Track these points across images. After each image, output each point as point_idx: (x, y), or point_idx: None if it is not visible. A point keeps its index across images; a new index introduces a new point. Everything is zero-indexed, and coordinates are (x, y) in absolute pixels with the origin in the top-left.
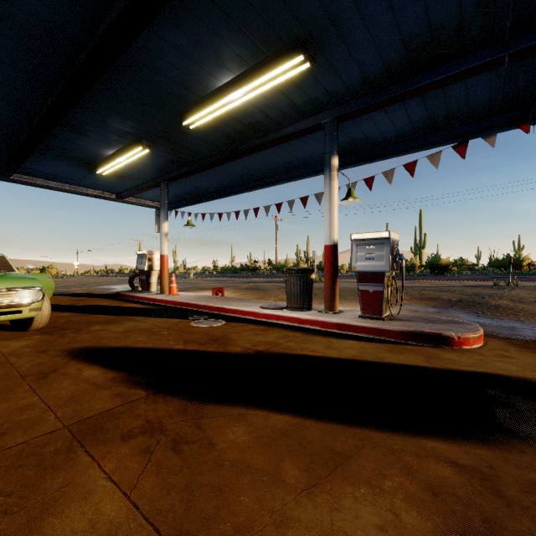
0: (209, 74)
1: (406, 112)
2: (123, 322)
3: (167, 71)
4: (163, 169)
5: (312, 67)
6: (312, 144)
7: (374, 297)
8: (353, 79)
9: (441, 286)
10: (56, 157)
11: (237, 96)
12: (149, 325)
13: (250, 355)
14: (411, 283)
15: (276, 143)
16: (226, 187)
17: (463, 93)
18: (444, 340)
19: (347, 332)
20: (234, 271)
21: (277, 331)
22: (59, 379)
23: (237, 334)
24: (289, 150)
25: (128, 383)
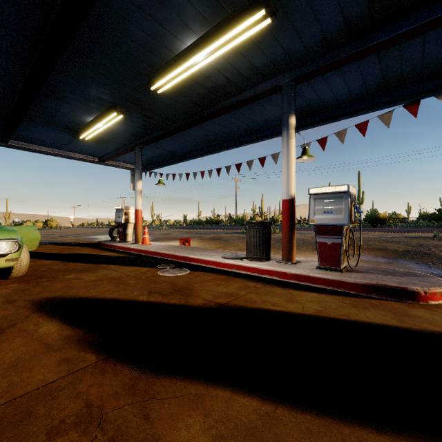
0: (173, 37)
1: (361, 73)
2: (97, 270)
3: (133, 34)
4: (137, 134)
5: (273, 25)
6: (270, 108)
7: (332, 249)
8: (312, 38)
9: (384, 237)
10: (44, 125)
11: (200, 59)
12: (119, 273)
13: (212, 309)
14: (356, 234)
15: (237, 107)
16: (192, 150)
17: (419, 50)
18: (409, 294)
19: (306, 283)
20: (200, 224)
21: (238, 281)
22: (11, 337)
23: (200, 284)
24: (248, 114)
25: (81, 343)
